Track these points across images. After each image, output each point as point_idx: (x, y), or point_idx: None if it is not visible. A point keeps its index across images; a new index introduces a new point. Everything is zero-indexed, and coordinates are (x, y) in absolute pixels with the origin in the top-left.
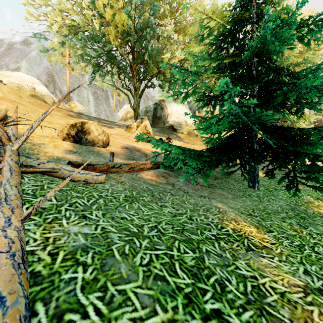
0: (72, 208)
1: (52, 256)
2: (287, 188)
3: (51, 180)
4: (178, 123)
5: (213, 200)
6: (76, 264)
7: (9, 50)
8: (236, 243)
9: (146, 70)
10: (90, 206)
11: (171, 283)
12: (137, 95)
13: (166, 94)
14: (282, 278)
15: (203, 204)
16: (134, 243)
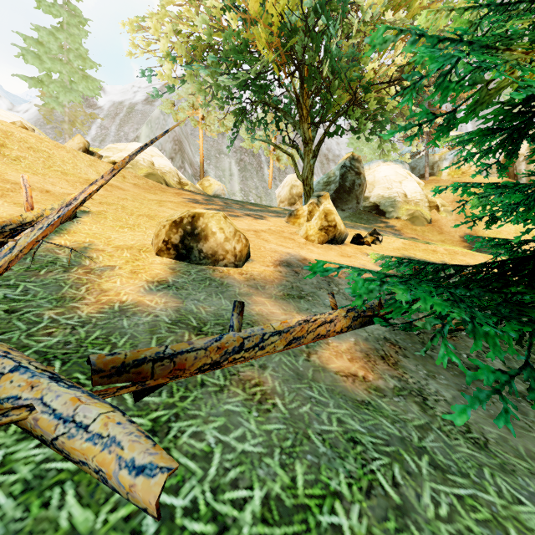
0: None
1: None
2: None
3: None
4: (389, 199)
5: None
6: None
7: (130, 115)
8: None
9: (327, 101)
10: None
11: None
12: (308, 154)
13: (362, 148)
14: None
15: None
16: None
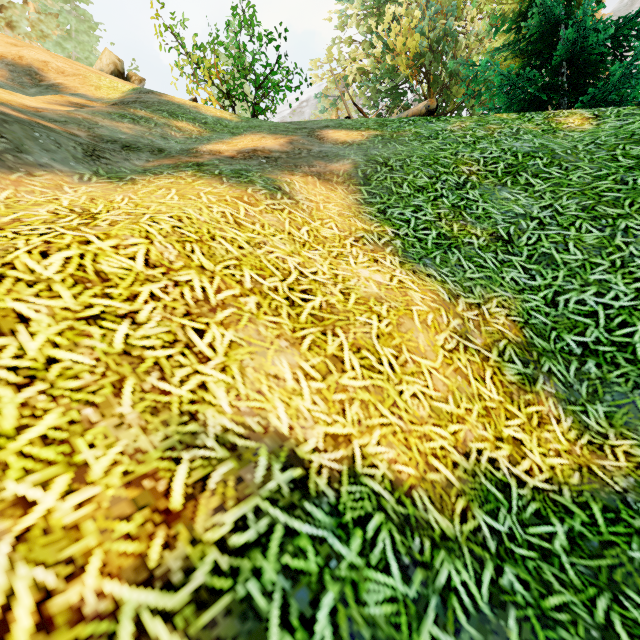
0: None
1: None
2: None
3: None
4: None
5: None
6: None
7: None
8: None
9: (446, 97)
10: None
11: None
12: None
13: None
14: None
15: None
16: None
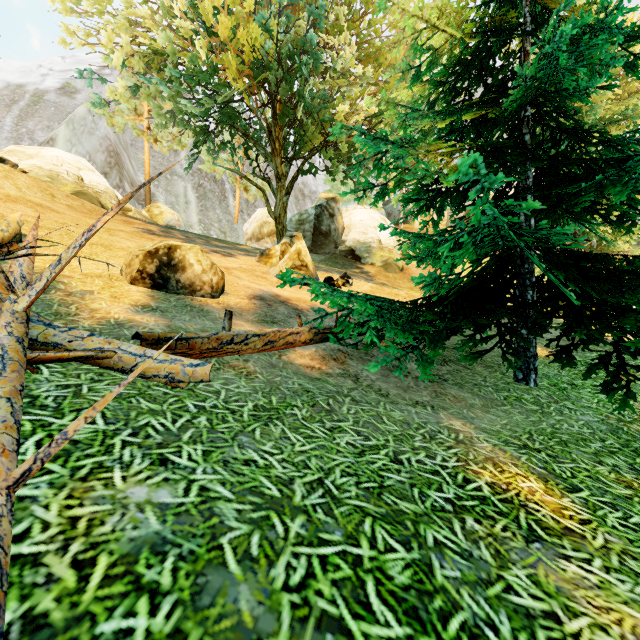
0: (138, 439)
1: (79, 570)
2: (606, 388)
3: (99, 373)
4: (365, 244)
5: (443, 411)
6: (134, 590)
7: (36, 106)
8: (502, 521)
9: (300, 140)
10: (178, 434)
11: (358, 639)
12: (281, 190)
13: (339, 187)
14: (618, 618)
15: (422, 423)
16: (272, 526)
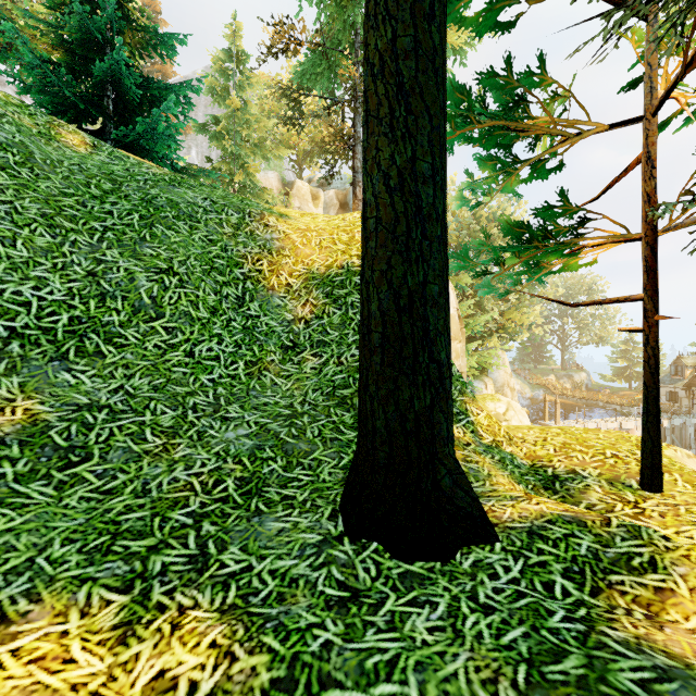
0: None
1: None
2: None
3: None
4: None
5: None
6: None
7: None
8: None
9: None
10: None
11: None
12: None
13: None
14: None
15: None
16: None
